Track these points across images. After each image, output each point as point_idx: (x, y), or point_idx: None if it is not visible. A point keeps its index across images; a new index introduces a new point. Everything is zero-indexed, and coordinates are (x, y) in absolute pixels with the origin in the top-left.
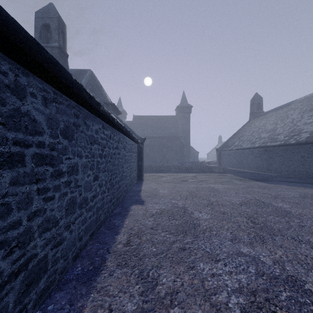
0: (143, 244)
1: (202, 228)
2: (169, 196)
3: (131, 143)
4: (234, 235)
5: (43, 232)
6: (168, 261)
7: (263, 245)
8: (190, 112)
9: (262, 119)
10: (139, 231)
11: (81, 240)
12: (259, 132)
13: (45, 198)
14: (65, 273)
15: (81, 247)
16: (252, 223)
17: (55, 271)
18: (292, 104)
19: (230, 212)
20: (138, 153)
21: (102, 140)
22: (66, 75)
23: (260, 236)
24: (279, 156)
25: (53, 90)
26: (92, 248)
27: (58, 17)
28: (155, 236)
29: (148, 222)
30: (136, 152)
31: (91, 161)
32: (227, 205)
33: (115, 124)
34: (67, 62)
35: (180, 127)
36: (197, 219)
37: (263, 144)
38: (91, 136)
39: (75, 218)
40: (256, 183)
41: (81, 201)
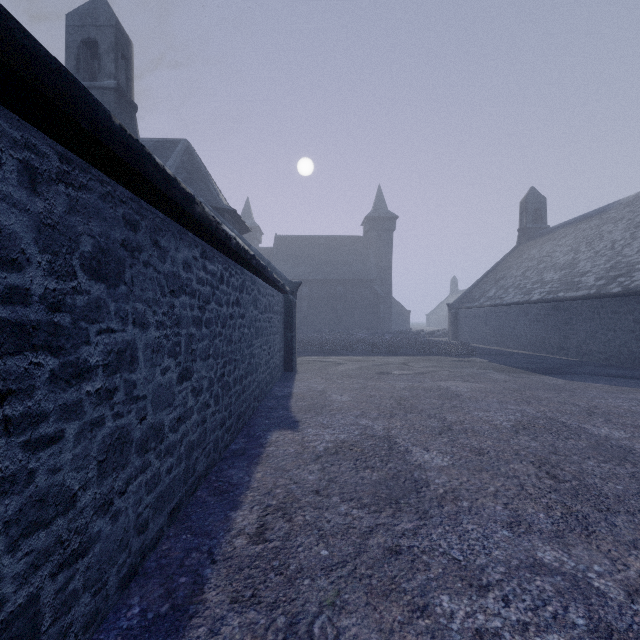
0: (296, 536)
1: (436, 492)
2: (354, 409)
3: (270, 293)
4: (514, 512)
5: (23, 536)
6: (360, 590)
7: (589, 540)
8: (394, 229)
9: (546, 242)
10: (286, 498)
11: (146, 530)
12: (541, 269)
13: (32, 441)
14: (98, 626)
15: (146, 548)
16: (550, 479)
17: (67, 630)
18: (609, 210)
19: (495, 448)
20: (284, 314)
21: (202, 284)
22: (93, 110)
23: (577, 516)
24: (585, 321)
25: (60, 151)
26: (173, 547)
27: (115, 26)
28: (326, 514)
29: (308, 476)
30: (280, 313)
31: (172, 336)
32: (484, 432)
33: (232, 250)
34: (135, 121)
35: (373, 260)
36: (422, 468)
37: (549, 295)
38: (173, 276)
39: (128, 480)
40: (540, 378)
41: (146, 435)
